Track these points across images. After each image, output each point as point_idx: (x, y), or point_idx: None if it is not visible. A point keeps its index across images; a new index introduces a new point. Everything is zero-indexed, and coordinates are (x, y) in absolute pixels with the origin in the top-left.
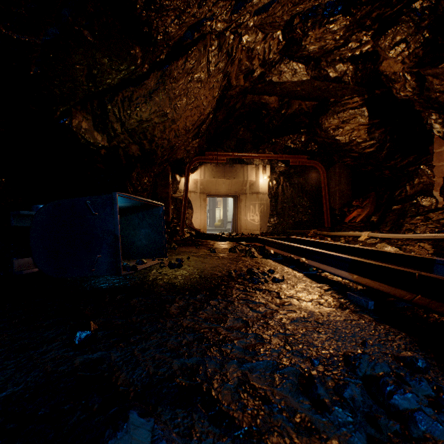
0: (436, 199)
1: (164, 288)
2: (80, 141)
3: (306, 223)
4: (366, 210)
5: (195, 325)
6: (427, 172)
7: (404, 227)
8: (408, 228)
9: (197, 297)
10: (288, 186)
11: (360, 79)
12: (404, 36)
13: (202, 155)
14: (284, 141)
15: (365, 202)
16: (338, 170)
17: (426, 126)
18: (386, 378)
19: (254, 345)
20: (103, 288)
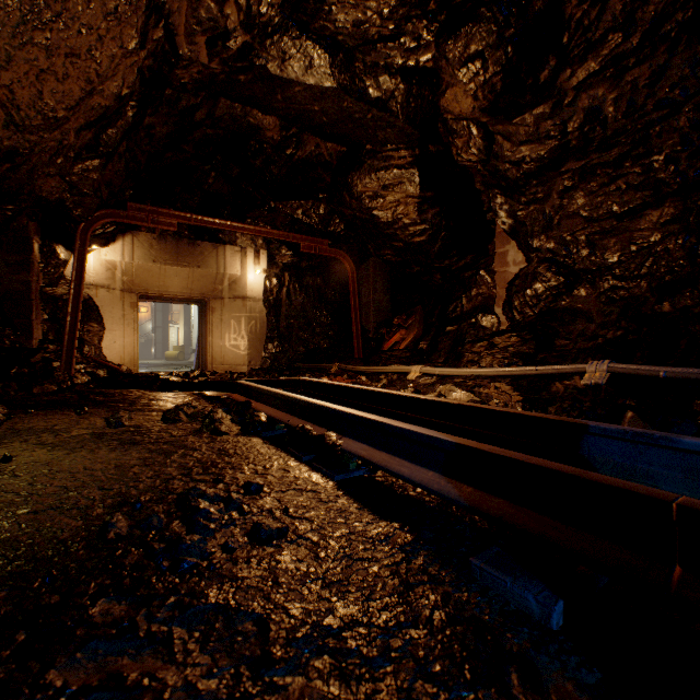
0: (499, 318)
1: None
2: None
3: (327, 352)
4: (413, 332)
5: None
6: (487, 280)
7: (465, 358)
8: (471, 359)
9: None
10: (298, 289)
11: (414, 113)
12: (482, 47)
13: (122, 208)
14: (291, 210)
15: (410, 321)
16: (373, 269)
17: (486, 215)
18: None
19: None
20: None
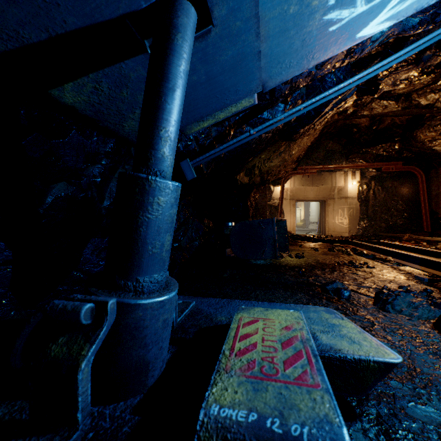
0: None
1: (305, 266)
2: (238, 183)
3: (402, 227)
4: None
5: (333, 277)
6: None
7: None
8: None
9: (325, 270)
10: (380, 190)
11: None
12: None
13: (294, 169)
14: (375, 150)
15: None
16: (440, 172)
17: None
18: (409, 289)
19: (361, 283)
20: (274, 264)
